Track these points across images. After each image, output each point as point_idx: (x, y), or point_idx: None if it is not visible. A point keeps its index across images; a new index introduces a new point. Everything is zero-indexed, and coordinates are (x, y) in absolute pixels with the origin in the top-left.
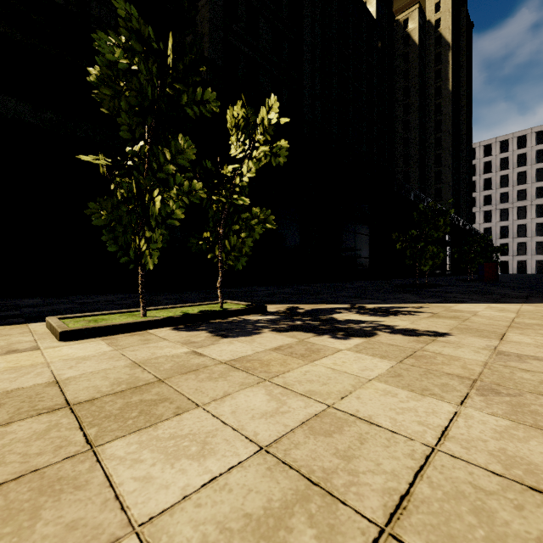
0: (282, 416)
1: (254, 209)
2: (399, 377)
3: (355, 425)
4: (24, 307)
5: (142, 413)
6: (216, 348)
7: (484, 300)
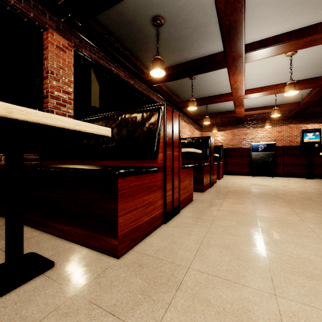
0: None
1: None
2: None
3: None
4: None
5: None
6: None
7: None
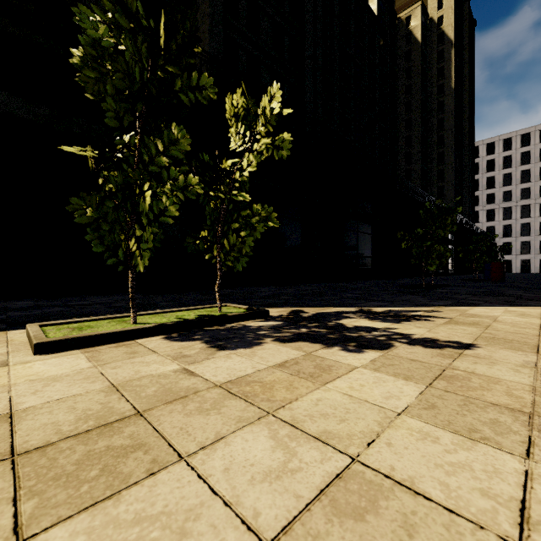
0: (291, 477)
1: (255, 206)
2: (433, 409)
3: (394, 496)
4: (11, 310)
5: (105, 471)
6: (211, 364)
7: (498, 303)
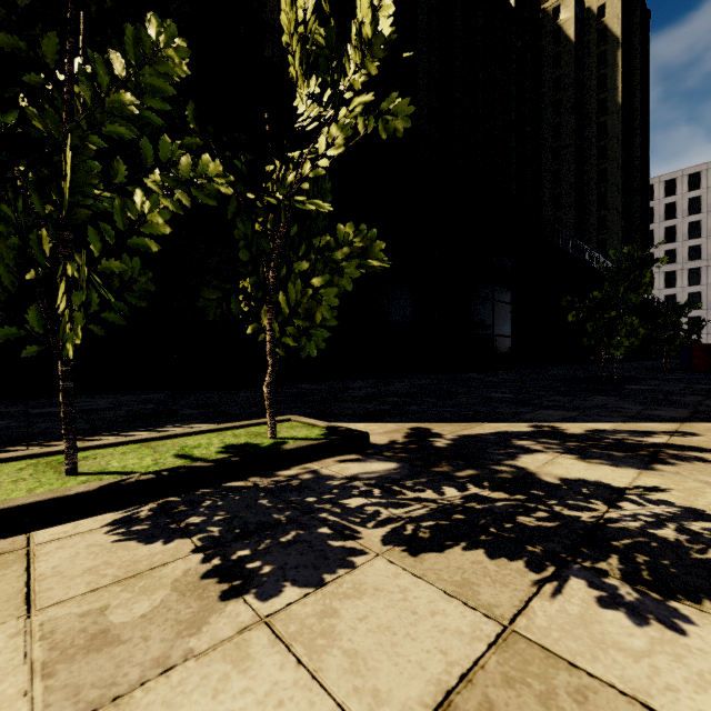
0: None
1: (341, 228)
2: None
3: None
4: None
5: None
6: None
7: None
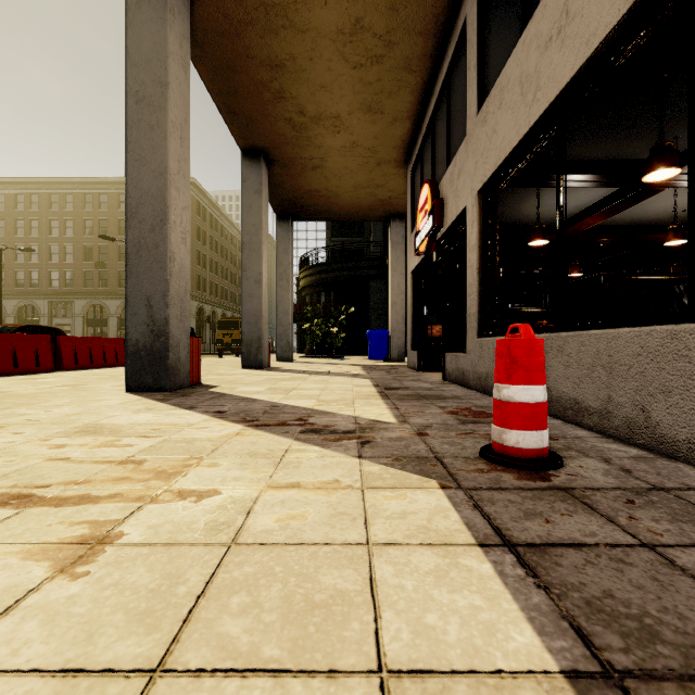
0: None
1: None
2: None
3: None
4: None
5: None
6: None
7: None
